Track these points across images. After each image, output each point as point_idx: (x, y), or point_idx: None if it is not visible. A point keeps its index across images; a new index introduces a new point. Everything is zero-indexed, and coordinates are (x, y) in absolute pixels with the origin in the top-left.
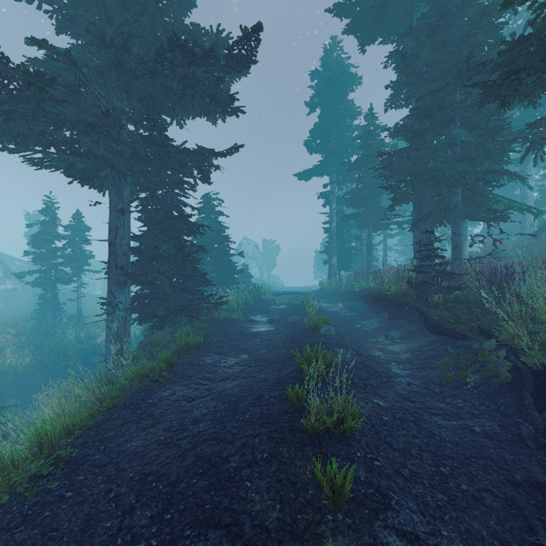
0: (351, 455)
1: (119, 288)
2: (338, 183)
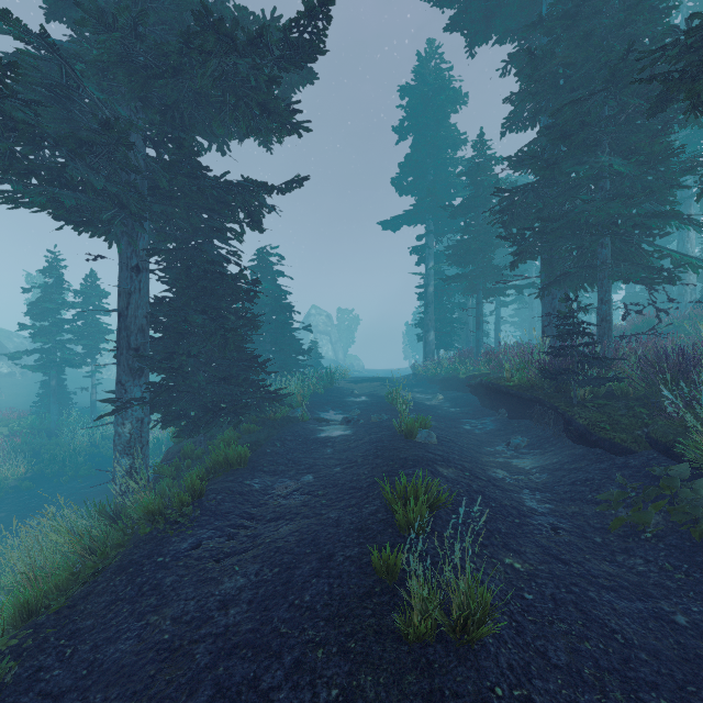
0: (487, 695)
1: (132, 378)
2: (436, 235)
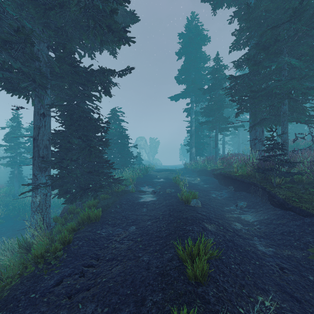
0: None
1: (40, 172)
2: (195, 103)
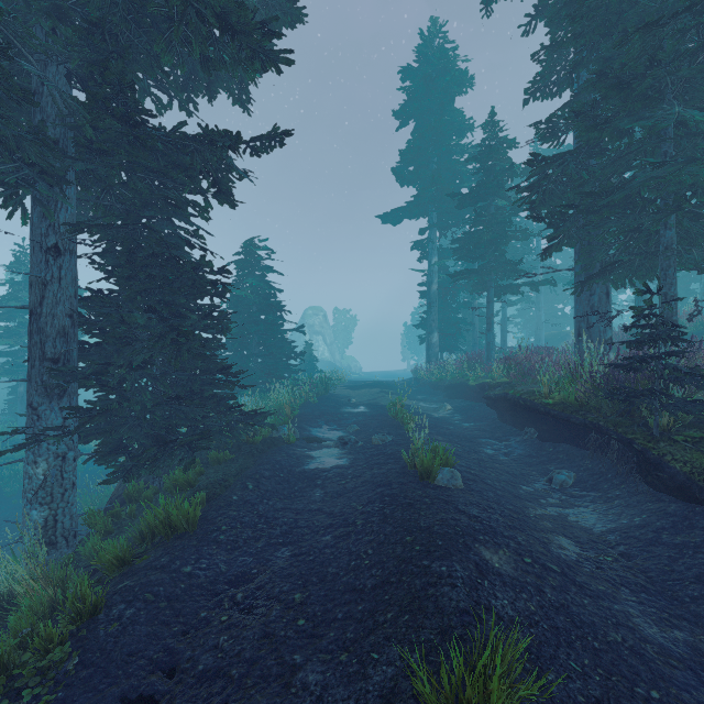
0: None
1: (47, 400)
2: (440, 228)
